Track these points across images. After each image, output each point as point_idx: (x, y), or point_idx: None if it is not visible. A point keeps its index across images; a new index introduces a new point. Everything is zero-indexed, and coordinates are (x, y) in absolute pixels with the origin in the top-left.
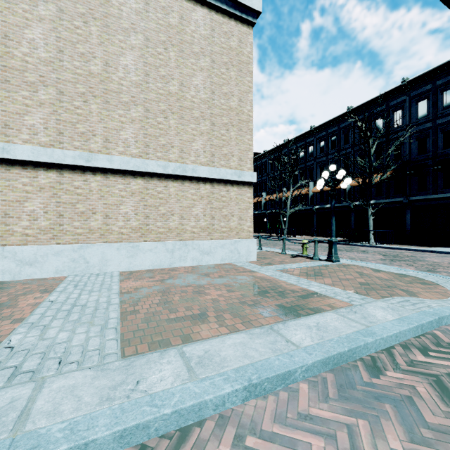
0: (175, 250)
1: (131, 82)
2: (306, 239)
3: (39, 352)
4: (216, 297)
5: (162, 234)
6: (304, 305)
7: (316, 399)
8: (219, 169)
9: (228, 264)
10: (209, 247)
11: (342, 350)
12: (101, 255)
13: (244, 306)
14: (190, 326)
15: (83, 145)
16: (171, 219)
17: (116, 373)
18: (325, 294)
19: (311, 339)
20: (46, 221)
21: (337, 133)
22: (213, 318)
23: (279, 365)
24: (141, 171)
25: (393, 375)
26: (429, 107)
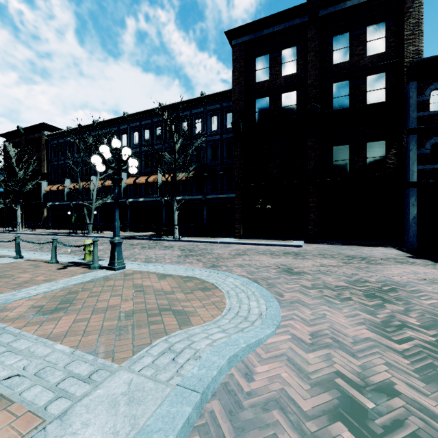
0: None
1: None
2: None
3: None
4: None
5: None
6: None
7: None
8: None
9: None
10: None
11: None
12: None
13: None
14: None
15: None
16: None
17: None
18: (1, 392)
19: None
20: None
21: (150, 127)
22: None
23: None
24: None
25: None
26: (218, 122)
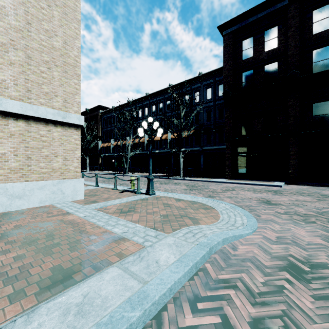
0: None
1: None
2: (142, 175)
3: None
4: None
5: None
6: (91, 259)
7: None
8: (36, 107)
9: (46, 206)
10: (23, 189)
11: None
12: None
13: None
14: None
15: None
16: None
17: None
18: (124, 236)
19: None
20: None
21: (163, 101)
22: None
23: None
24: None
25: None
26: (212, 93)
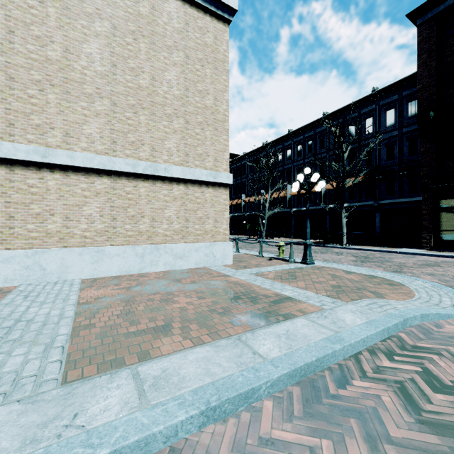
0: (145, 255)
1: (95, 72)
2: (284, 241)
3: None
4: (185, 305)
5: (131, 237)
6: (275, 311)
7: (280, 419)
8: (193, 170)
9: (202, 268)
10: (183, 250)
11: (309, 360)
12: (60, 261)
13: (213, 315)
14: (151, 340)
15: (38, 139)
16: (141, 221)
17: (50, 405)
18: (297, 299)
19: (279, 350)
20: None
21: (314, 138)
22: (178, 330)
23: (242, 382)
24: (107, 170)
25: (359, 384)
26: (396, 116)
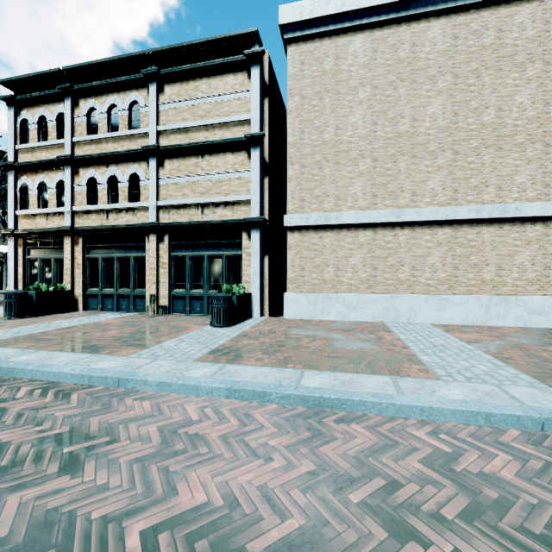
0: (491, 306)
1: (437, 129)
2: None
3: (462, 369)
4: None
5: (473, 287)
6: None
7: None
8: None
9: None
10: (542, 305)
11: None
12: (409, 306)
13: None
14: None
15: (392, 203)
16: (484, 269)
17: None
18: None
19: None
20: (364, 273)
21: None
22: None
23: None
24: (449, 220)
25: None
26: None
